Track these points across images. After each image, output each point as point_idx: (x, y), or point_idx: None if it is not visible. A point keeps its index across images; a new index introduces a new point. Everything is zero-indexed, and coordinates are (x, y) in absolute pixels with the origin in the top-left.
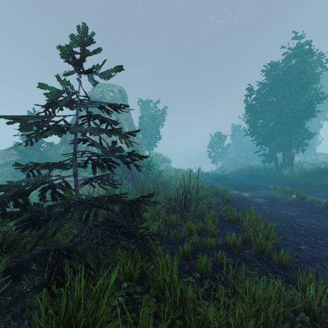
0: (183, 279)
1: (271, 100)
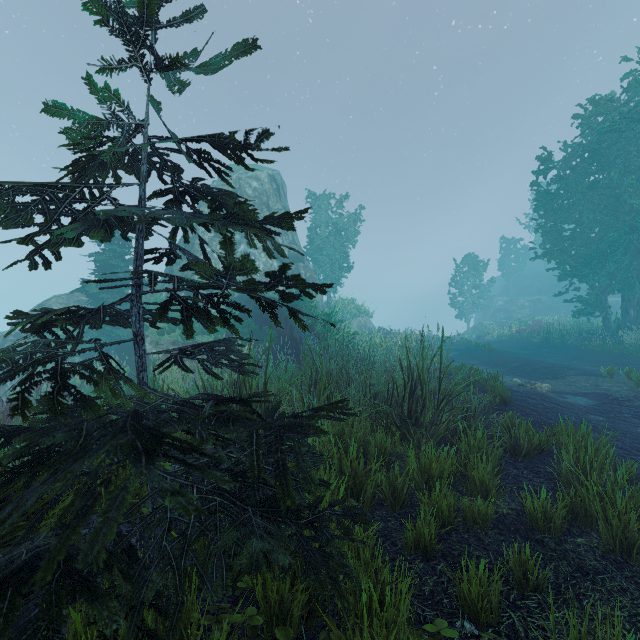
0: (423, 625)
1: (594, 179)
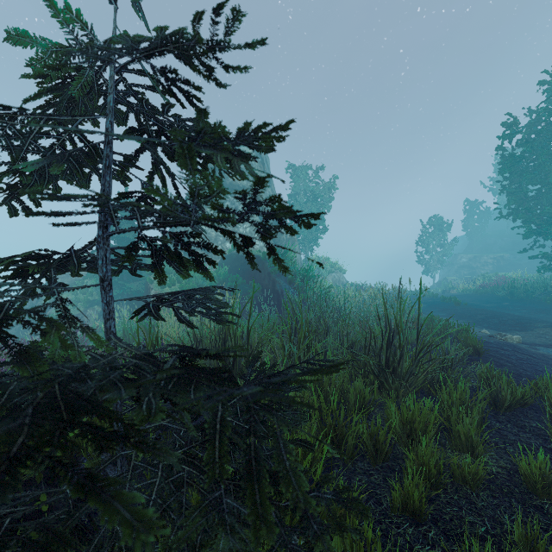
0: None
1: None
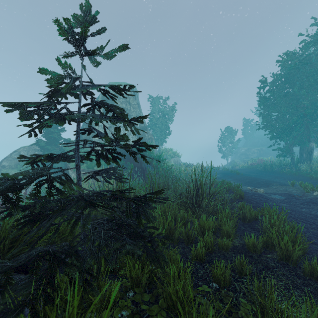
0: (197, 287)
1: (287, 91)
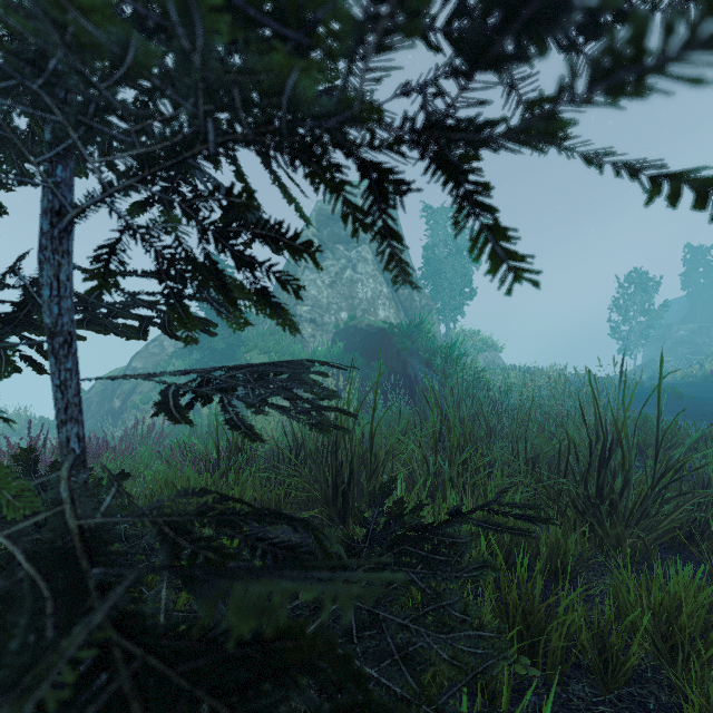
0: None
1: None
